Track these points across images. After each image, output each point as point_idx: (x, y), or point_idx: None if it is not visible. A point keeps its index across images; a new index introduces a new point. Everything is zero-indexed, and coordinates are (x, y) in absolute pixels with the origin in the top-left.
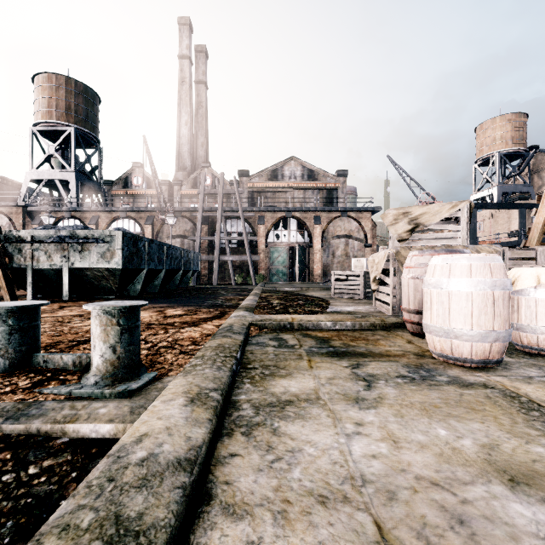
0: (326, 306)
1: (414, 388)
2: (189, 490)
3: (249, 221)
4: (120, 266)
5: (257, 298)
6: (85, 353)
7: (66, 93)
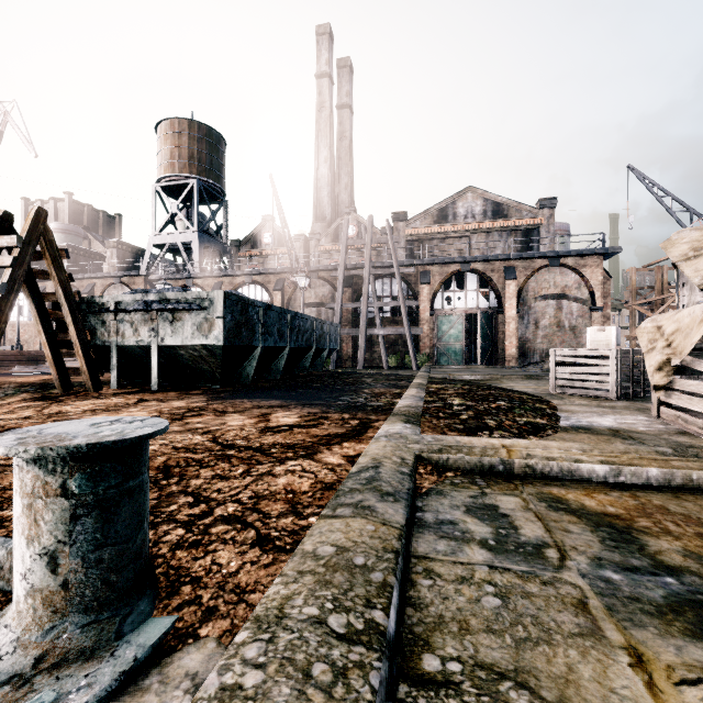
0: (552, 412)
1: None
2: None
3: (408, 280)
4: (220, 342)
5: (423, 393)
6: None
7: (189, 139)
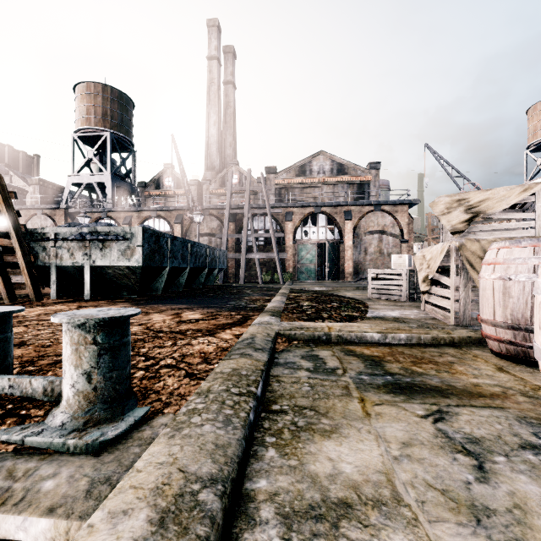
0: (365, 309)
1: None
2: None
3: (277, 218)
4: (140, 263)
5: (285, 299)
6: (60, 377)
7: (103, 100)
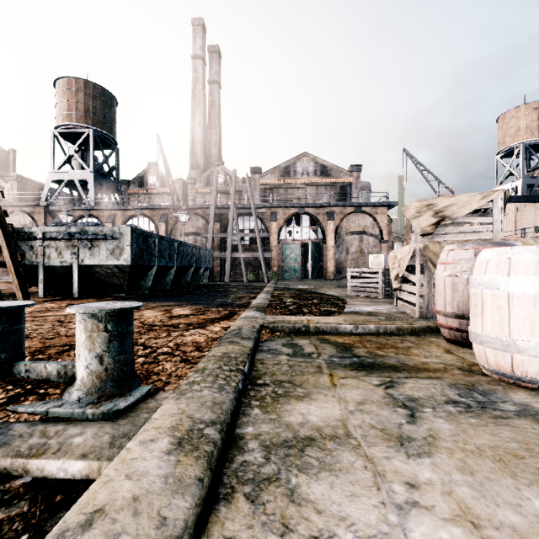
0: (343, 305)
1: (474, 422)
2: None
3: (262, 218)
4: (129, 262)
5: (269, 296)
6: (71, 362)
7: (85, 96)
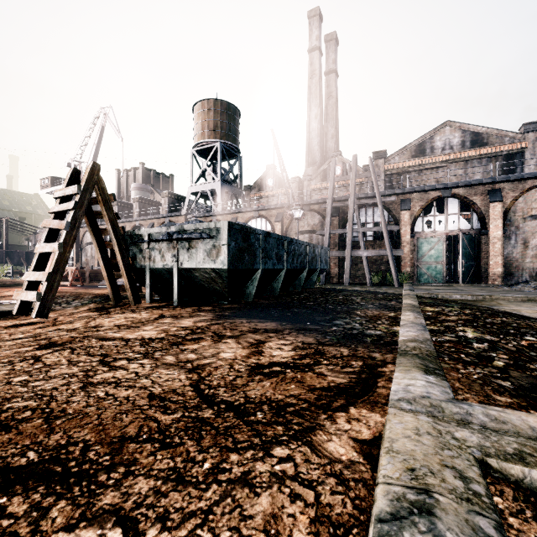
0: None
1: None
2: None
3: (389, 208)
4: (225, 266)
5: (422, 319)
6: None
7: (214, 113)
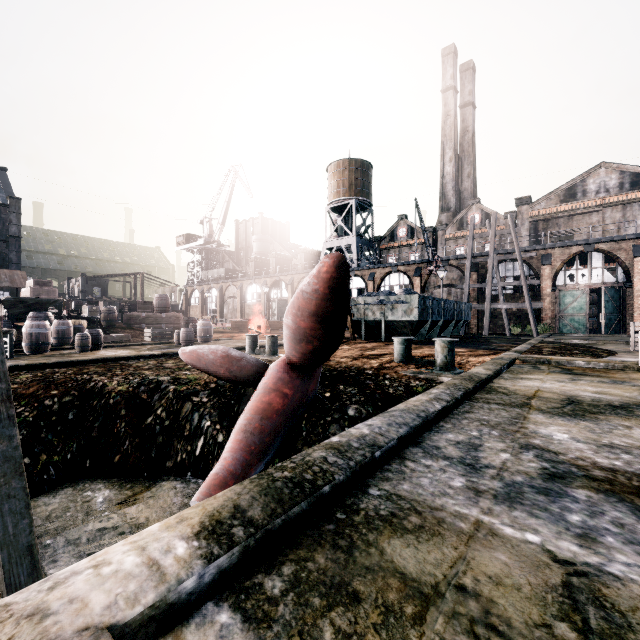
0: (605, 356)
1: (599, 383)
2: (488, 377)
3: (529, 263)
4: (416, 319)
5: (529, 346)
6: (431, 359)
7: (349, 172)
